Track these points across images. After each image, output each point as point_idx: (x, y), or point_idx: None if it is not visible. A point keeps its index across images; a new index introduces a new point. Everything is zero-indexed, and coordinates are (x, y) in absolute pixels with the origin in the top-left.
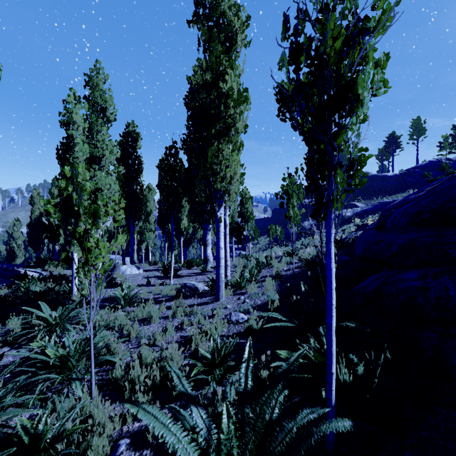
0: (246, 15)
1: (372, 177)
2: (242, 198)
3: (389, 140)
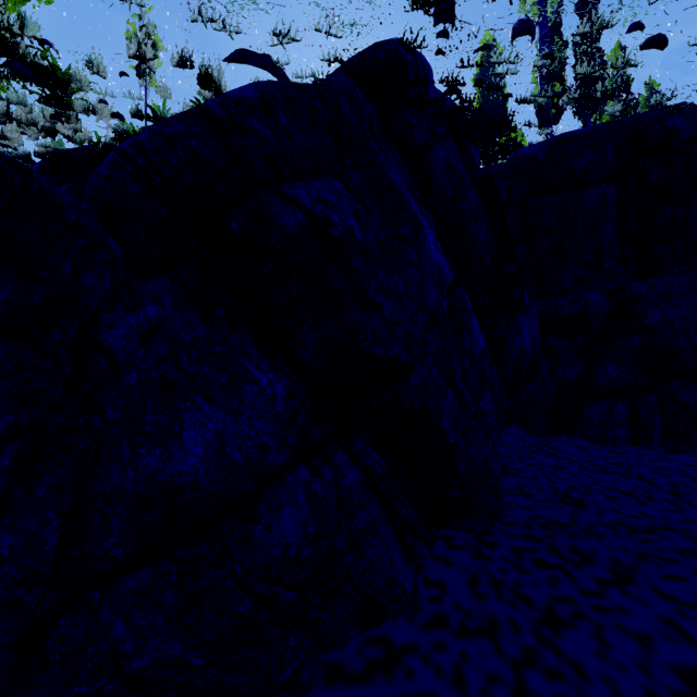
0: None
1: None
2: None
3: None
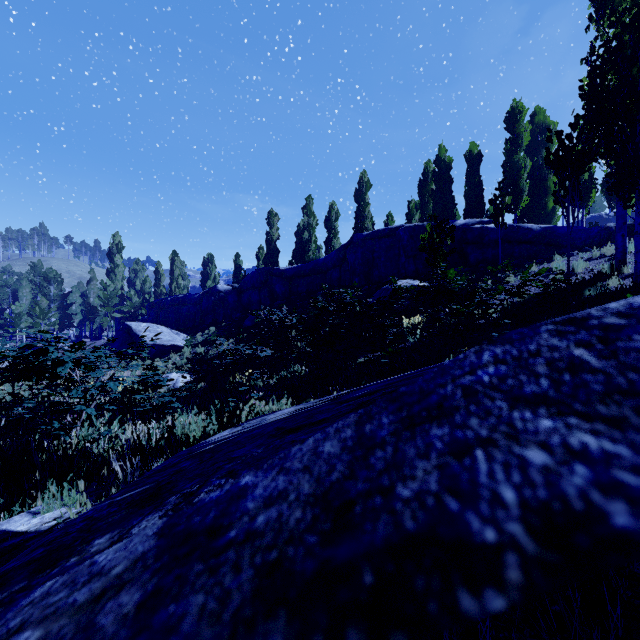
0: None
1: None
2: None
3: None
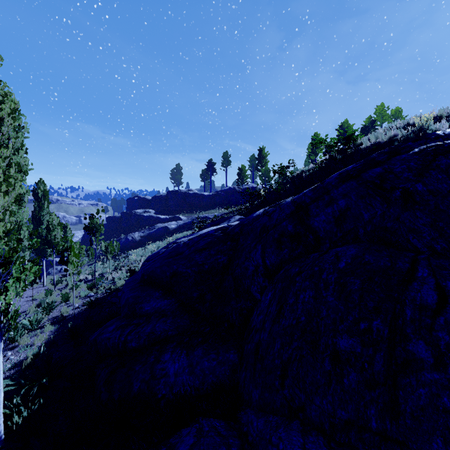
0: (13, 106)
1: (195, 195)
2: (49, 224)
3: (209, 164)
